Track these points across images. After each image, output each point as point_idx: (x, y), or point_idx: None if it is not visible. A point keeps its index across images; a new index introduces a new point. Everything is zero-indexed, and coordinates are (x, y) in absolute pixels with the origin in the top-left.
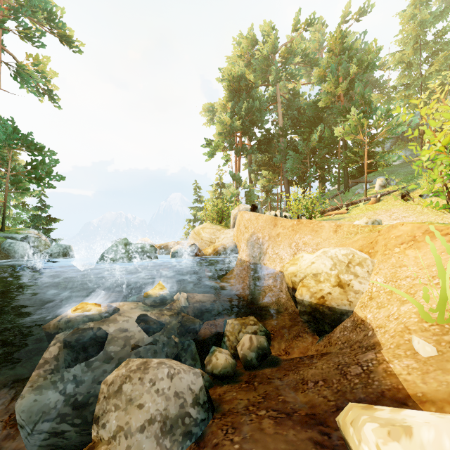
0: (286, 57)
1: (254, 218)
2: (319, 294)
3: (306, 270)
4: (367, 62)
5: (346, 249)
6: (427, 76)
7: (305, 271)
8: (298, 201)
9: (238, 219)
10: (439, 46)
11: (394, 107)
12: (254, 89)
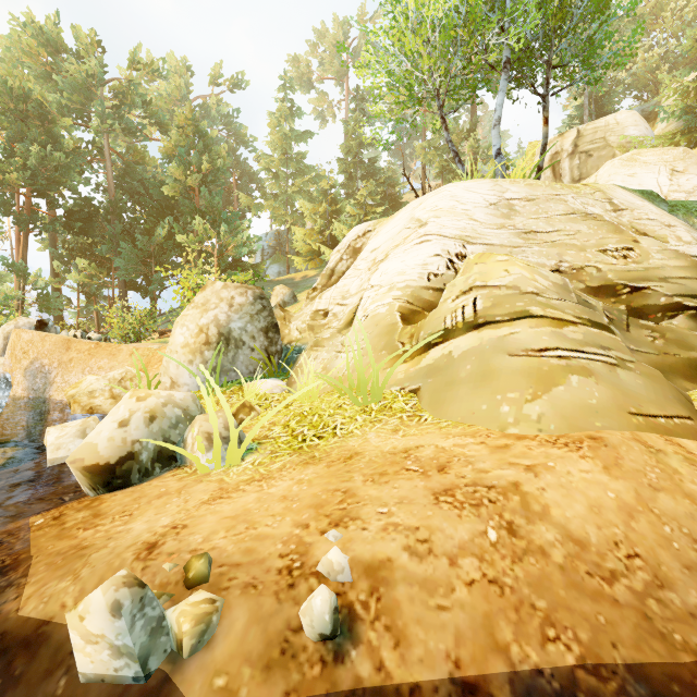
0: (121, 98)
1: (38, 339)
2: (89, 406)
3: (84, 390)
4: (219, 165)
5: (124, 368)
6: (292, 194)
7: (83, 390)
8: (122, 318)
9: (12, 340)
10: (302, 167)
11: (243, 225)
12: (59, 127)
